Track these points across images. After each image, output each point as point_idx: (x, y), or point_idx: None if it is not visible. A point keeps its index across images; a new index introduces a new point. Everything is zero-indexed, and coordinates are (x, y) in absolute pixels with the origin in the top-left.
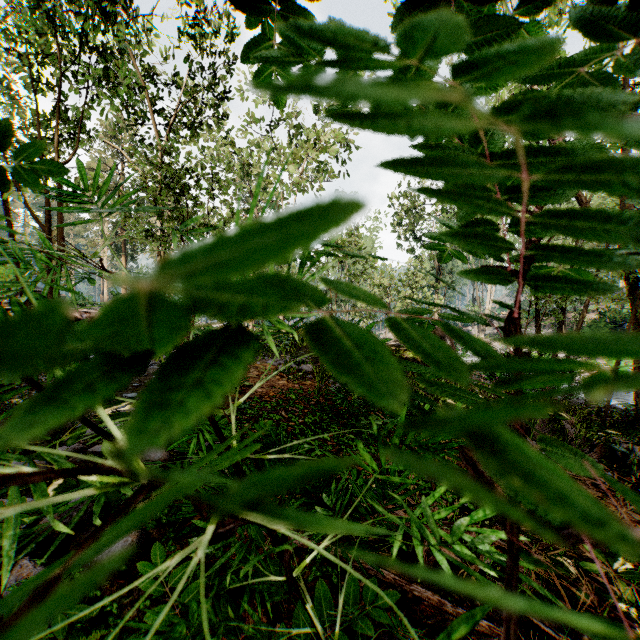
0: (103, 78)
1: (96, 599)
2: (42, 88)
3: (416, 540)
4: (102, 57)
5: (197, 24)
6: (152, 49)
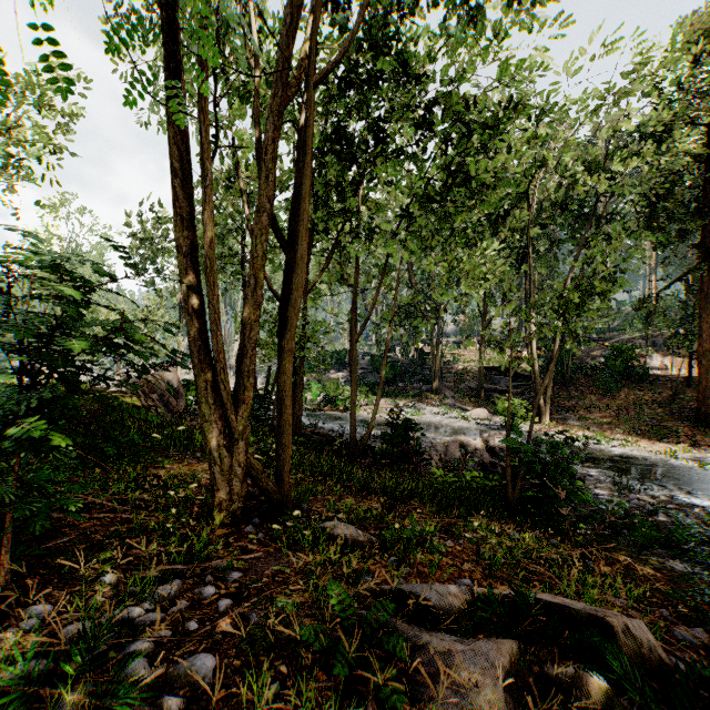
0: None
1: None
2: None
3: None
4: None
5: None
6: None
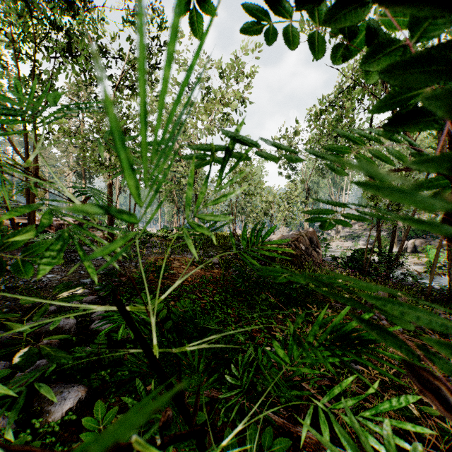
0: (66, 49)
1: (52, 443)
2: (22, 57)
3: (320, 419)
4: (66, 34)
5: (136, 13)
6: (103, 31)
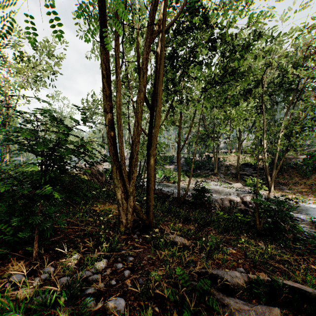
0: None
1: None
2: None
3: None
4: None
5: None
6: None
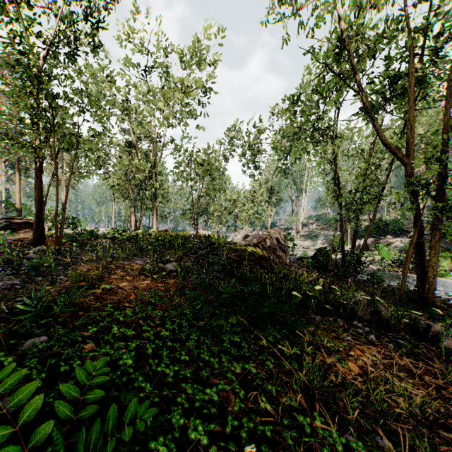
0: None
1: None
2: None
3: None
4: None
5: None
6: None
